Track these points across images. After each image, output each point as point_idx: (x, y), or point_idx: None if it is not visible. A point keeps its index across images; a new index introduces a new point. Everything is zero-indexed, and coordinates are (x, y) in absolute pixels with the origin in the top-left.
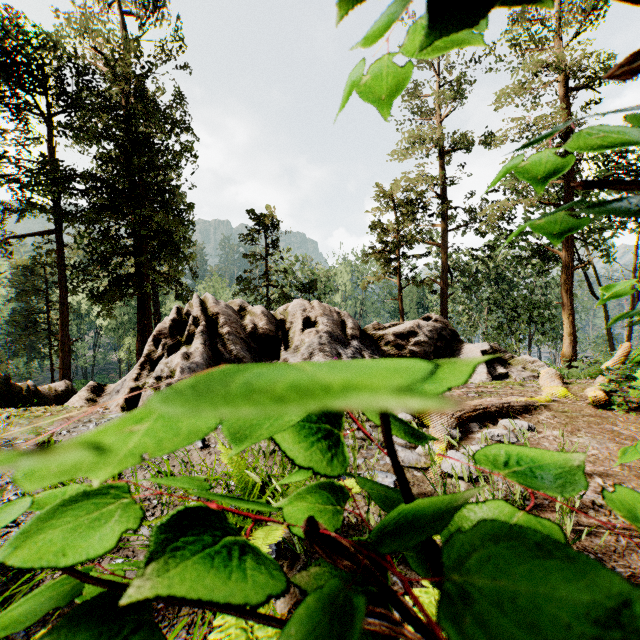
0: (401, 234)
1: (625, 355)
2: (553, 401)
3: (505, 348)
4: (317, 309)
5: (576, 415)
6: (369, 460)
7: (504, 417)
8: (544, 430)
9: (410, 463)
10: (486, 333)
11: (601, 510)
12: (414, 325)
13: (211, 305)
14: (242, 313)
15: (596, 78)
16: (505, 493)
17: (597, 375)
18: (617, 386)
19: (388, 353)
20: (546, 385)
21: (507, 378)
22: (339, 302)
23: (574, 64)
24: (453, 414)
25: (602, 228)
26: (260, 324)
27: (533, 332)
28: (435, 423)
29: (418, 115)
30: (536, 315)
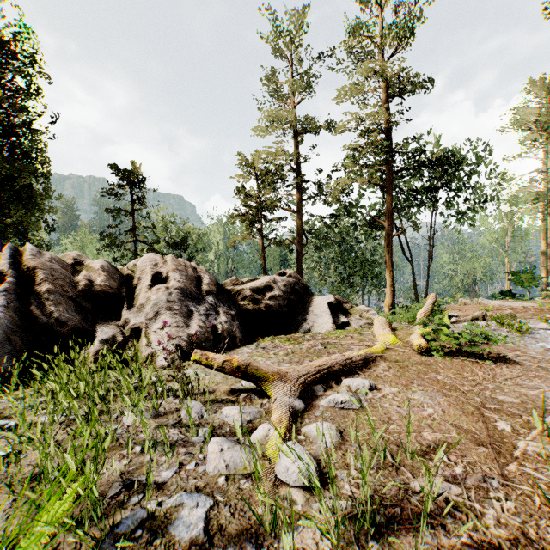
0: (264, 200)
1: (433, 304)
2: (386, 350)
3: (346, 298)
4: (170, 264)
5: (407, 364)
6: (185, 467)
7: (347, 373)
8: (383, 386)
9: (236, 469)
10: (332, 285)
11: (458, 514)
12: (270, 280)
13: (27, 257)
14: (78, 268)
15: (408, 91)
16: (351, 504)
17: (414, 320)
18: (436, 334)
19: (245, 307)
20: (379, 333)
21: (348, 326)
22: (212, 259)
23: (394, 76)
24: (297, 380)
25: (411, 206)
26: (98, 280)
27: (365, 284)
28: (277, 394)
29: (279, 99)
30: (368, 271)
